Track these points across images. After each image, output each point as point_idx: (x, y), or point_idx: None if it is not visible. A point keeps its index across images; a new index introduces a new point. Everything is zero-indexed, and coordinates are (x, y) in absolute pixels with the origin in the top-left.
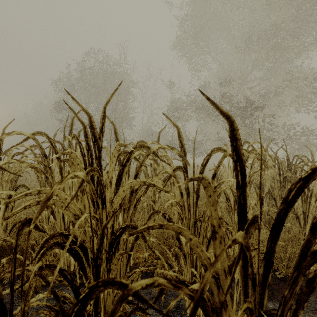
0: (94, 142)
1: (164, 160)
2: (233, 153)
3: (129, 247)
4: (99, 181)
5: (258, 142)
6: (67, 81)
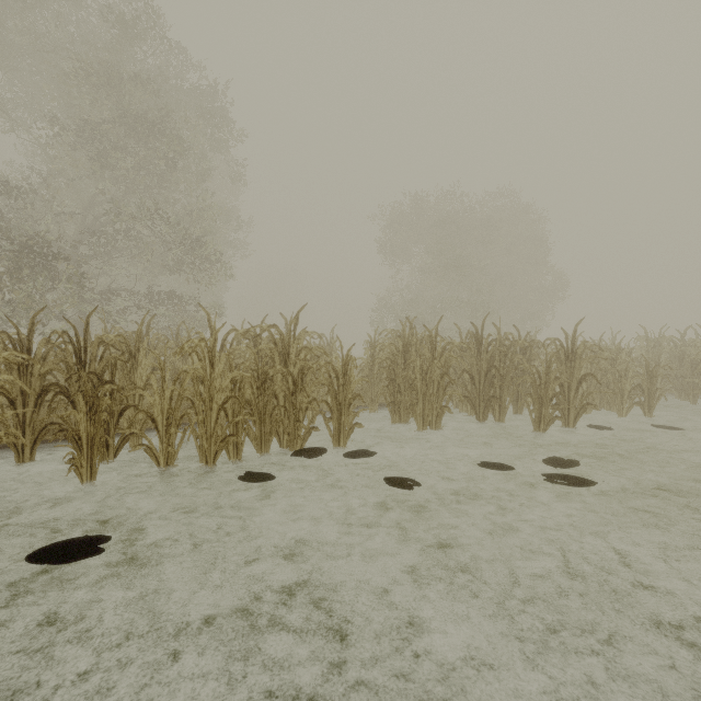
0: None
1: None
2: None
3: None
4: None
5: None
6: None
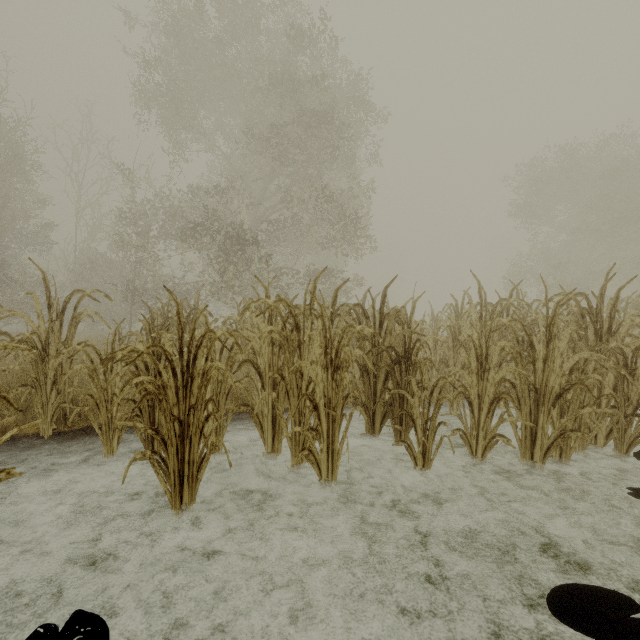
0: None
1: None
2: None
3: None
4: None
5: (101, 292)
6: None
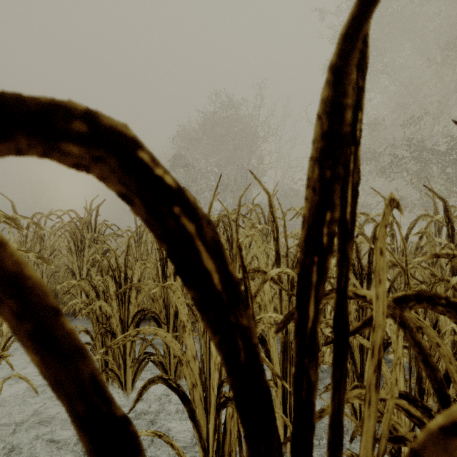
0: None
1: None
2: (446, 218)
3: None
4: None
5: None
6: (184, 134)
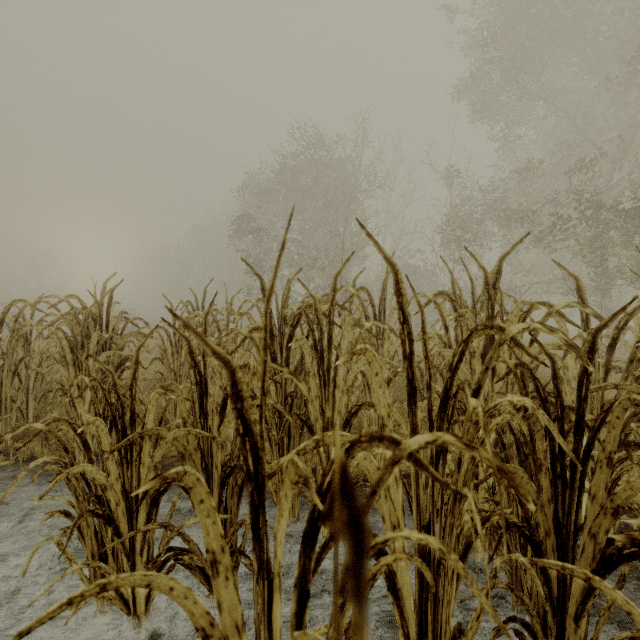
0: (488, 301)
1: (571, 321)
2: None
3: (518, 427)
4: (490, 345)
5: None
6: (253, 185)
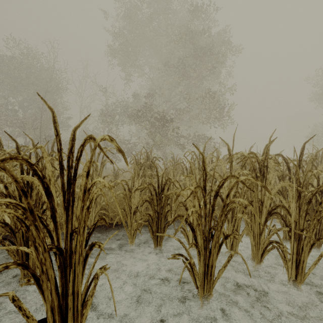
0: None
1: None
2: (18, 153)
3: None
4: None
5: (114, 148)
6: None
